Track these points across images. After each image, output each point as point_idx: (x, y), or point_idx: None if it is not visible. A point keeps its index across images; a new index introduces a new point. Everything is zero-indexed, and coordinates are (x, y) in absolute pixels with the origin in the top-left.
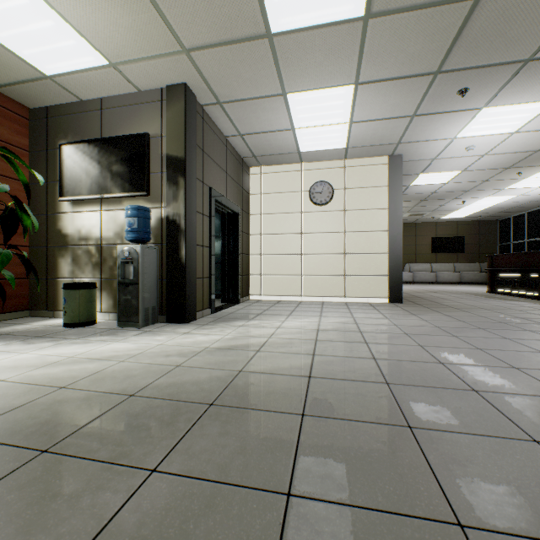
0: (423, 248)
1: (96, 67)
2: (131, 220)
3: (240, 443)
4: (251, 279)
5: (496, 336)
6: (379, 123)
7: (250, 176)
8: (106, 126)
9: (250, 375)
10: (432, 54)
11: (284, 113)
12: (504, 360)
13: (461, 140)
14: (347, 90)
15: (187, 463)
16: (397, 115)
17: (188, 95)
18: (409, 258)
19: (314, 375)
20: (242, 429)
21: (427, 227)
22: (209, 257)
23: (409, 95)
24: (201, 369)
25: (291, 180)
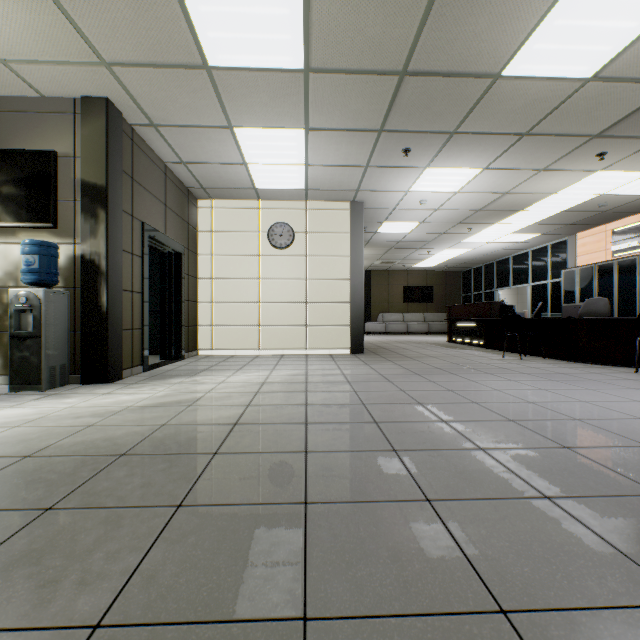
0: (396, 297)
1: None
2: (30, 258)
3: (146, 479)
4: (201, 331)
5: (425, 379)
6: (335, 169)
7: (198, 210)
8: None
9: (173, 427)
10: (373, 114)
11: (233, 146)
12: (416, 398)
13: (414, 194)
14: (298, 133)
15: (87, 499)
16: (352, 163)
17: (111, 112)
18: (383, 308)
19: (240, 422)
20: (151, 470)
21: (399, 275)
22: (142, 305)
23: (360, 147)
24: (118, 427)
25: (248, 218)
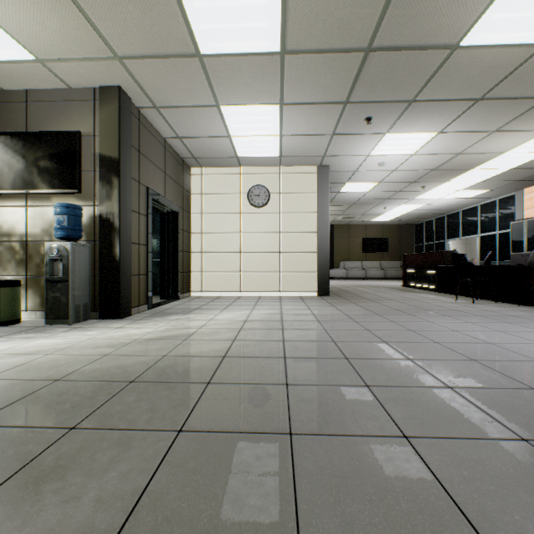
0: (355, 247)
1: (21, 61)
2: (60, 218)
3: (151, 405)
4: (193, 276)
5: (386, 320)
6: (305, 138)
7: (191, 176)
8: (33, 119)
9: (172, 358)
10: (340, 88)
11: (220, 122)
12: (381, 337)
13: (374, 157)
14: (274, 108)
15: (103, 421)
16: (320, 132)
17: (123, 98)
18: (344, 256)
19: (228, 355)
20: (155, 396)
21: (358, 229)
22: (146, 255)
23: (327, 118)
24: (128, 357)
25: (231, 182)
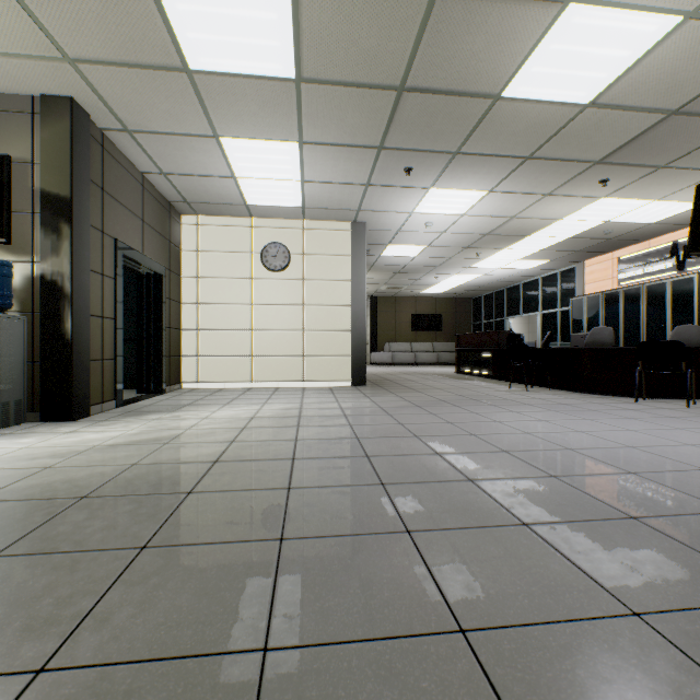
0: (403, 325)
1: None
2: None
3: (108, 522)
4: (185, 362)
5: (426, 412)
6: (334, 187)
7: (182, 226)
8: None
9: (145, 466)
10: (372, 130)
11: (220, 158)
12: (413, 431)
13: (419, 215)
14: (292, 147)
15: (38, 545)
16: (351, 181)
17: (77, 114)
18: (390, 336)
19: (221, 460)
20: (115, 512)
21: (407, 302)
22: (114, 332)
23: (359, 164)
24: (81, 468)
25: (239, 237)
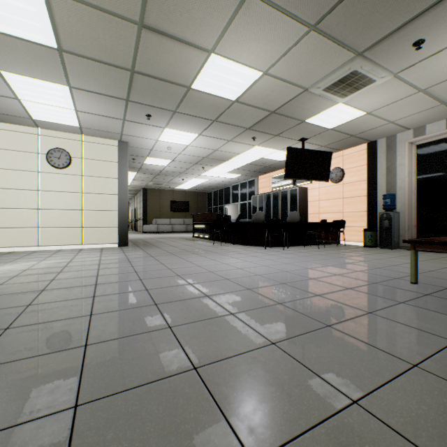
0: (165, 208)
1: None
2: None
3: None
4: None
5: (154, 259)
6: (101, 117)
7: None
8: None
9: None
10: (119, 89)
11: (3, 84)
12: (137, 269)
13: (162, 142)
14: (63, 88)
15: None
16: (113, 116)
17: None
18: (156, 215)
19: None
20: None
21: (168, 193)
22: None
23: (115, 107)
24: None
25: (27, 141)
